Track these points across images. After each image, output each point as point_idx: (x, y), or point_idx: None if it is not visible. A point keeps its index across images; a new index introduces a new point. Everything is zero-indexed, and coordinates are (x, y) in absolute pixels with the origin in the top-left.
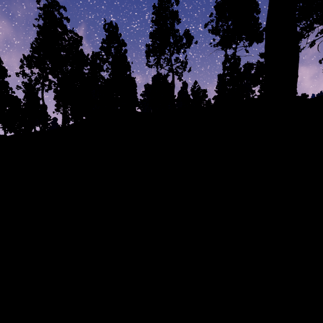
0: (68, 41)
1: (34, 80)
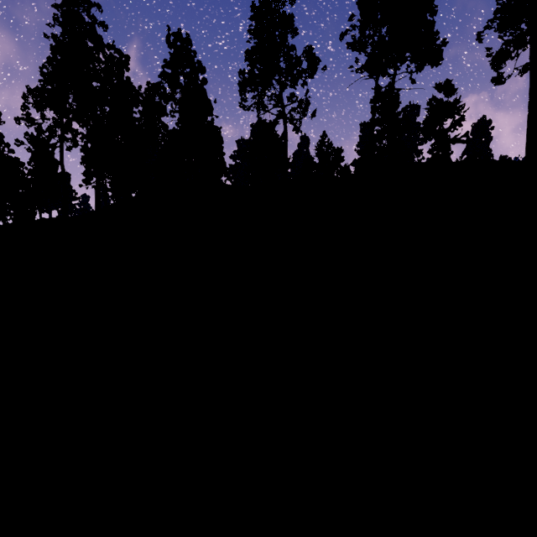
0: (105, 63)
1: (47, 130)
